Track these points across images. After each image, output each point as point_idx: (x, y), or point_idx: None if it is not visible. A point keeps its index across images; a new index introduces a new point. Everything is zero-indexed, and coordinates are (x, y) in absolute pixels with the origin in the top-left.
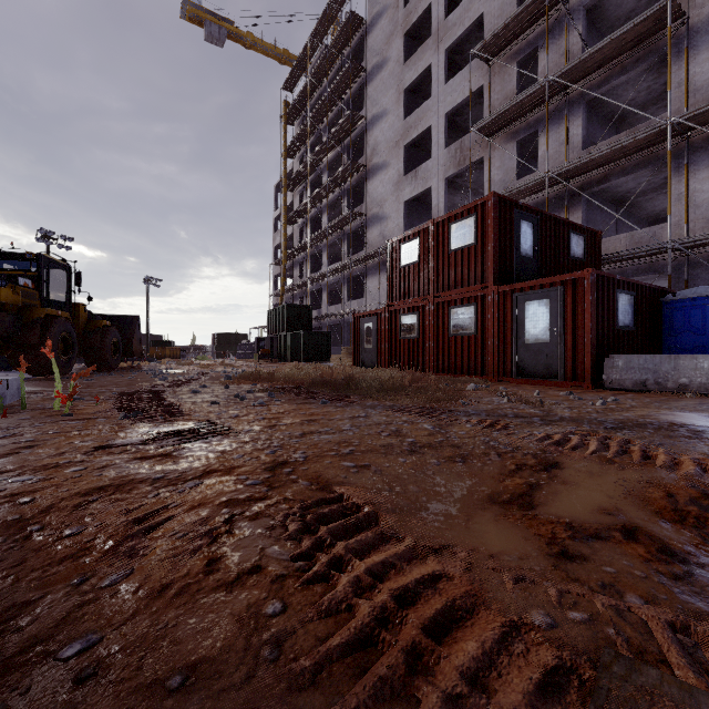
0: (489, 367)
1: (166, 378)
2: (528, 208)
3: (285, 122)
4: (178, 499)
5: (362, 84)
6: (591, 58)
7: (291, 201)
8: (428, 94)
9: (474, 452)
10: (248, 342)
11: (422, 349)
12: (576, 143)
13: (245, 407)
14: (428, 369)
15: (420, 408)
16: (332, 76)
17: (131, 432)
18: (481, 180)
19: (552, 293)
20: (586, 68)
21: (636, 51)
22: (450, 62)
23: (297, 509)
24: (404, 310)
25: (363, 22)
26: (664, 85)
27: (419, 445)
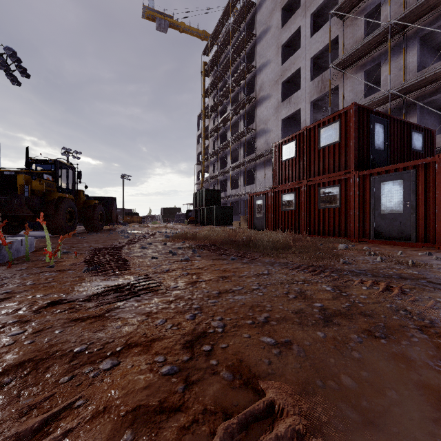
0: (350, 231)
1: (128, 236)
2: (380, 114)
3: (204, 75)
4: (88, 390)
5: (253, 45)
6: (425, 3)
7: (208, 124)
8: (297, 47)
9: (390, 324)
10: (181, 213)
11: (298, 217)
12: (412, 68)
13: (175, 261)
14: (302, 231)
15: (310, 266)
16: (234, 43)
17: (84, 286)
18: (336, 101)
19: (405, 174)
20: (421, 11)
21: None
22: (313, 23)
23: (220, 440)
24: (285, 191)
25: (254, 5)
26: None
27: (330, 313)
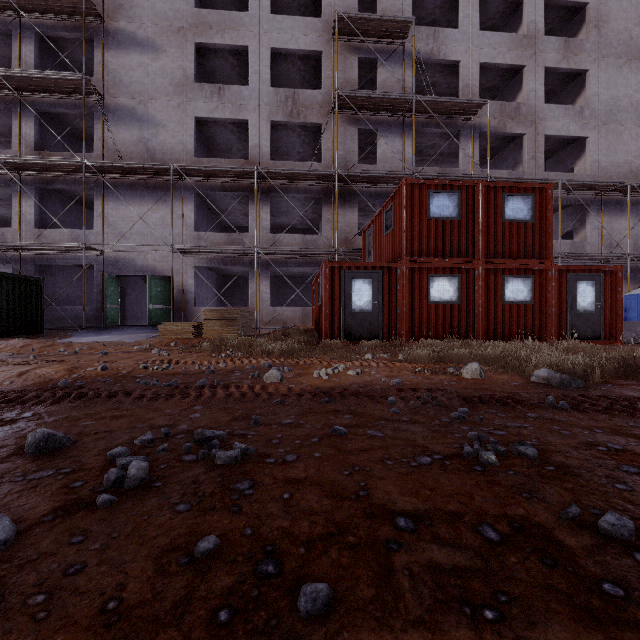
0: (549, 332)
1: None
2: None
3: None
4: None
5: None
6: (437, 103)
7: None
8: None
9: None
10: None
11: (466, 316)
12: (408, 158)
13: None
14: (478, 337)
15: None
16: None
17: None
18: (279, 141)
19: (596, 277)
20: (428, 107)
21: (445, 117)
22: None
23: None
24: (436, 270)
25: None
26: (424, 147)
27: None
